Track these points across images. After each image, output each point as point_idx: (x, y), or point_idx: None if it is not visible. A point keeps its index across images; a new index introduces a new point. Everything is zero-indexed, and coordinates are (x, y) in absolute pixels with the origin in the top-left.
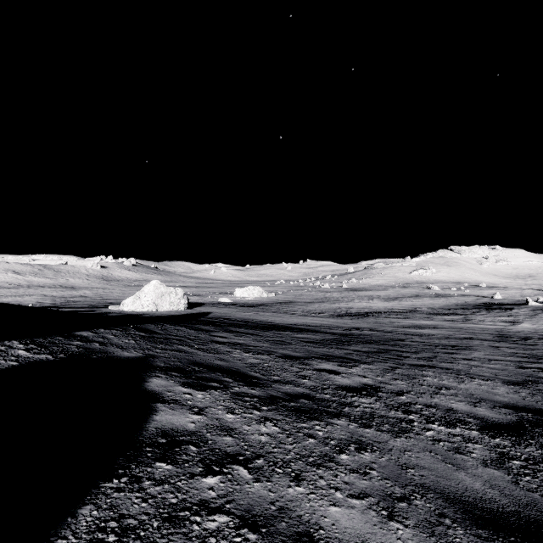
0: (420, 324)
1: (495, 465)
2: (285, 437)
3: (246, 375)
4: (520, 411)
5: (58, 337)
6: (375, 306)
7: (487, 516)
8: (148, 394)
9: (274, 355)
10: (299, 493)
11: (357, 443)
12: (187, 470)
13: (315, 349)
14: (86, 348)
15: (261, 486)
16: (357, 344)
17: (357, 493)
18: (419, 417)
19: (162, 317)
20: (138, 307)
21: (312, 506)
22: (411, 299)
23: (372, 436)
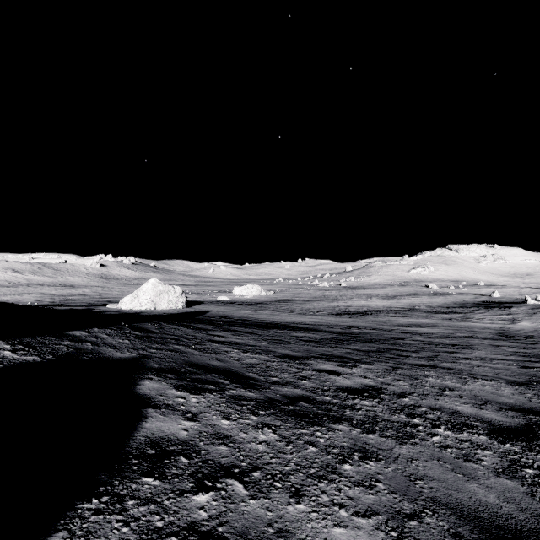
0: (419, 322)
1: (508, 474)
2: (284, 445)
3: (243, 376)
4: (527, 413)
5: (48, 337)
6: (374, 305)
7: (505, 535)
8: (139, 399)
9: (272, 354)
10: (299, 511)
11: (361, 451)
12: (176, 486)
13: (314, 348)
14: (77, 348)
15: (258, 504)
16: (357, 343)
17: (363, 510)
18: (424, 420)
19: (160, 316)
20: (136, 305)
21: (314, 528)
22: (409, 298)
23: (377, 443)
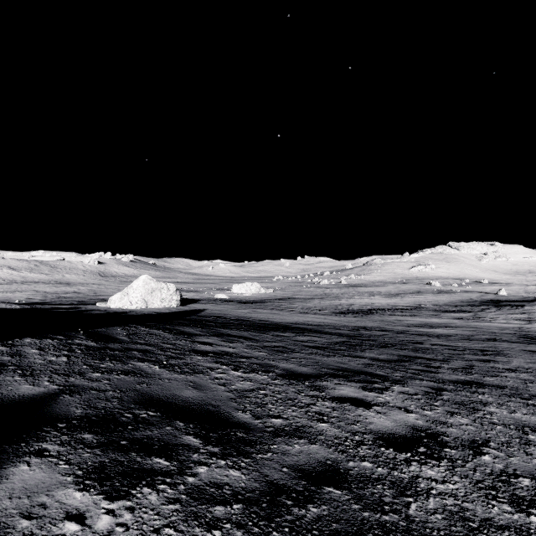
0: (430, 322)
1: None
2: None
3: (228, 421)
4: None
5: None
6: (377, 303)
7: None
8: None
9: (273, 372)
10: None
11: None
12: None
13: (324, 358)
14: None
15: None
16: (372, 349)
17: None
18: None
19: (147, 316)
20: (126, 304)
21: None
22: (413, 296)
23: None
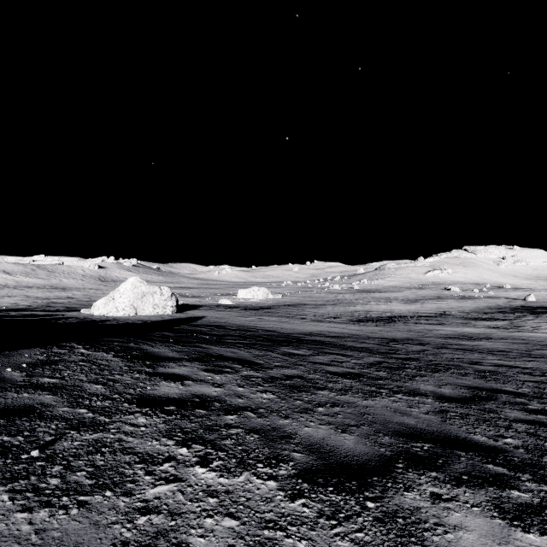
0: (466, 333)
1: None
2: None
3: None
4: None
5: None
6: (396, 309)
7: None
8: None
9: (289, 462)
10: None
11: None
12: None
13: (369, 401)
14: None
15: None
16: (423, 376)
17: None
18: None
19: (124, 326)
20: (111, 310)
21: None
22: (434, 302)
23: None
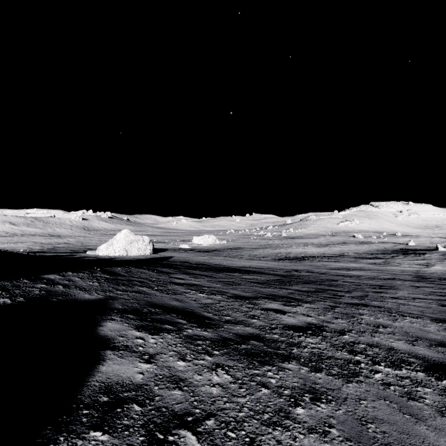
0: (348, 266)
1: None
2: (237, 387)
3: (199, 316)
4: None
5: (24, 280)
6: (310, 251)
7: None
8: (99, 340)
9: (226, 295)
10: None
11: (311, 392)
12: (125, 441)
13: (261, 289)
14: (49, 291)
15: None
16: (297, 284)
17: None
18: (365, 357)
19: (130, 261)
20: (111, 252)
21: None
22: (339, 246)
23: (325, 382)
